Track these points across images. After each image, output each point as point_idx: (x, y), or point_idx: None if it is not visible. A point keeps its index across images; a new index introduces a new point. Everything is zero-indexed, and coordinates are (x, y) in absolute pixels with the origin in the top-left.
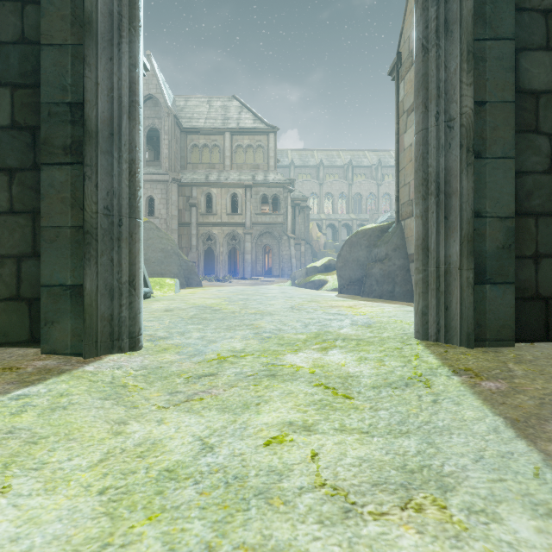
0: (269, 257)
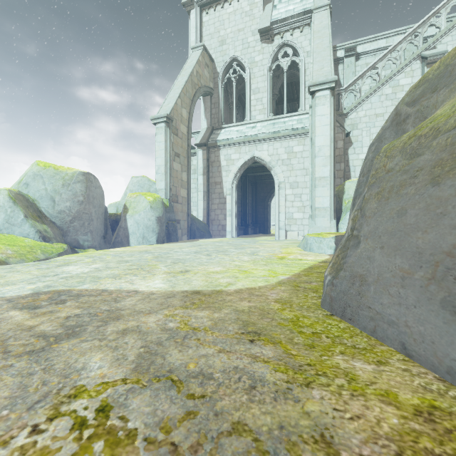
0: None
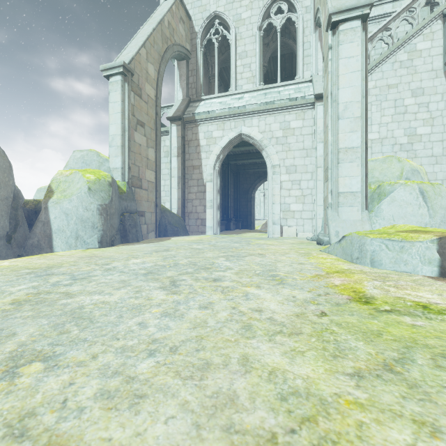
0: None
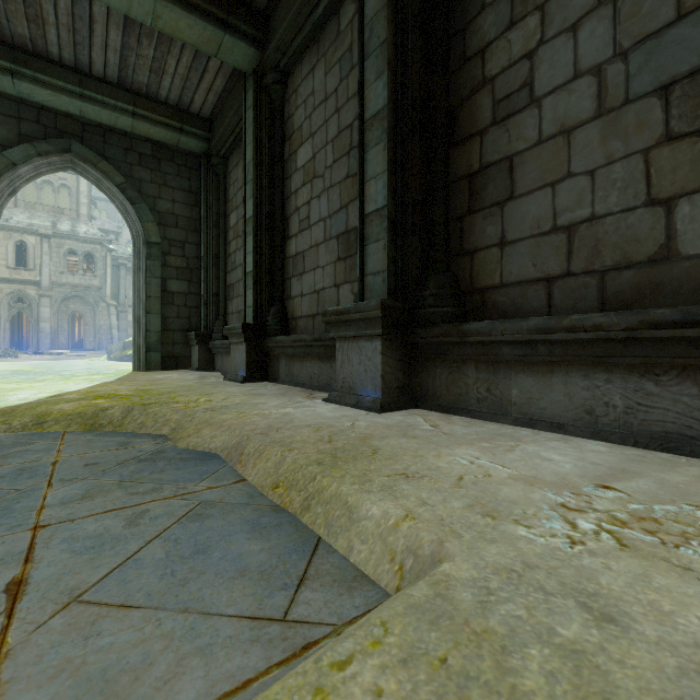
0: (81, 325)
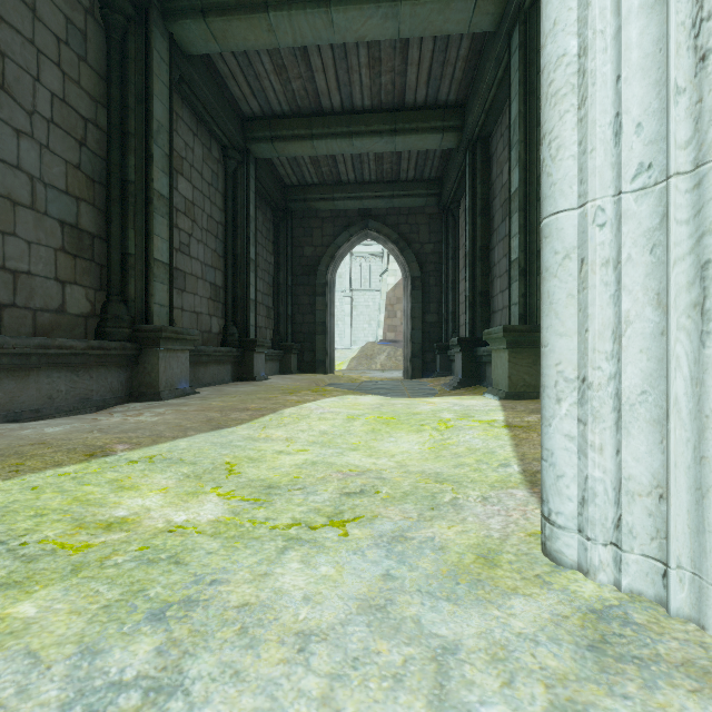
0: None
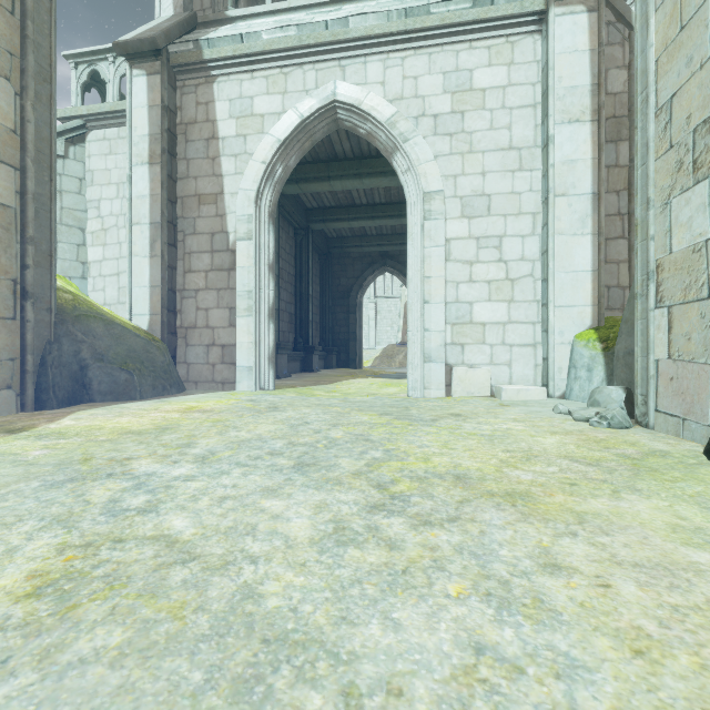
0: None
